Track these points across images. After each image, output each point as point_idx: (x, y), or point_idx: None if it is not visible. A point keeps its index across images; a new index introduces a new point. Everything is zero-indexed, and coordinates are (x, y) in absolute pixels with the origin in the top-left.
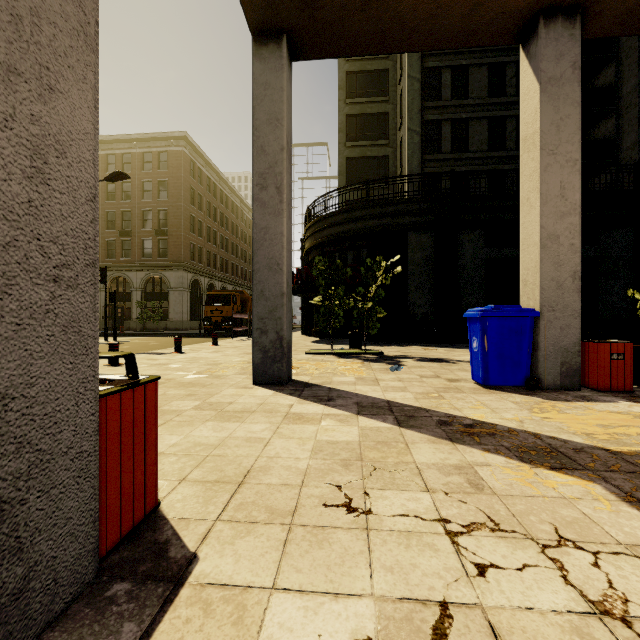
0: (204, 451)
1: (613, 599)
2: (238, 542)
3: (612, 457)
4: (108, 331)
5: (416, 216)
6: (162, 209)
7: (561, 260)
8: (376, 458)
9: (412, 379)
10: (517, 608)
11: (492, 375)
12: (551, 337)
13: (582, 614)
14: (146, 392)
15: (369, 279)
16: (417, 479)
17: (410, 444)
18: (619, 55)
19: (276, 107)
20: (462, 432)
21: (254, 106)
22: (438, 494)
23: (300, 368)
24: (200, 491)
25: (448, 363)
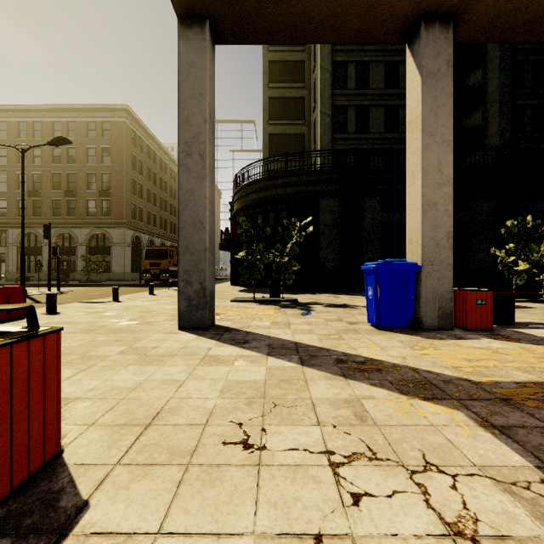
0: (119, 394)
1: (466, 519)
2: (133, 486)
3: (473, 387)
4: (54, 282)
5: (326, 185)
6: (105, 173)
7: (438, 223)
8: (278, 395)
9: (319, 322)
10: (383, 535)
11: (383, 318)
12: (430, 286)
13: (439, 537)
14: (45, 343)
15: (286, 237)
16: (311, 414)
17: (309, 381)
18: (485, 61)
19: (200, 83)
20: (355, 369)
21: (180, 81)
22: (327, 427)
23: (224, 314)
24: (107, 435)
25: (350, 308)
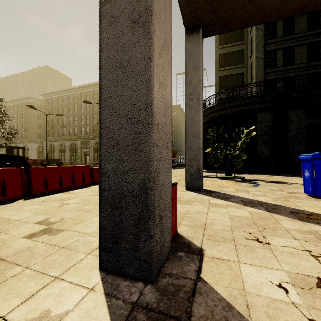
0: (181, 215)
1: None
2: (216, 246)
3: None
4: None
5: (261, 104)
6: None
7: None
8: (263, 224)
9: (267, 191)
10: None
11: (318, 190)
12: None
13: None
14: (175, 187)
15: (237, 139)
16: (288, 234)
17: (278, 220)
18: None
19: (196, 62)
20: (306, 217)
21: (186, 63)
22: (301, 241)
23: (204, 183)
24: (189, 228)
25: (285, 184)
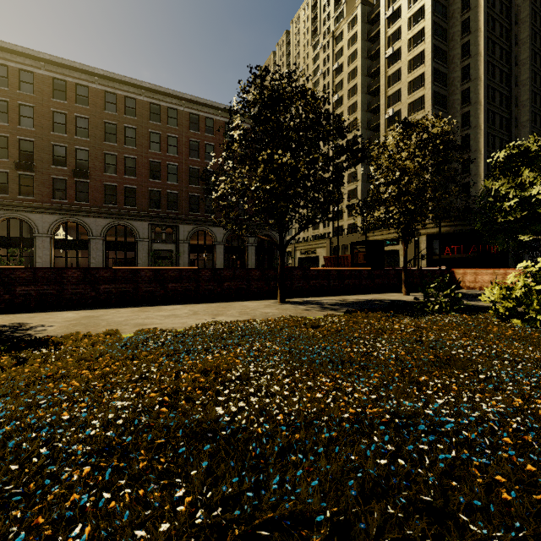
0: None
1: None
2: None
3: None
4: None
5: None
6: None
7: None
8: None
9: None
10: None
11: None
12: None
13: None
14: None
15: None
16: None
17: None
18: None
19: None
20: None
21: None
22: None
23: None
24: None
25: None
